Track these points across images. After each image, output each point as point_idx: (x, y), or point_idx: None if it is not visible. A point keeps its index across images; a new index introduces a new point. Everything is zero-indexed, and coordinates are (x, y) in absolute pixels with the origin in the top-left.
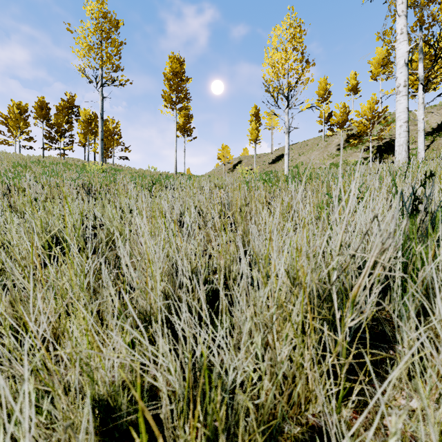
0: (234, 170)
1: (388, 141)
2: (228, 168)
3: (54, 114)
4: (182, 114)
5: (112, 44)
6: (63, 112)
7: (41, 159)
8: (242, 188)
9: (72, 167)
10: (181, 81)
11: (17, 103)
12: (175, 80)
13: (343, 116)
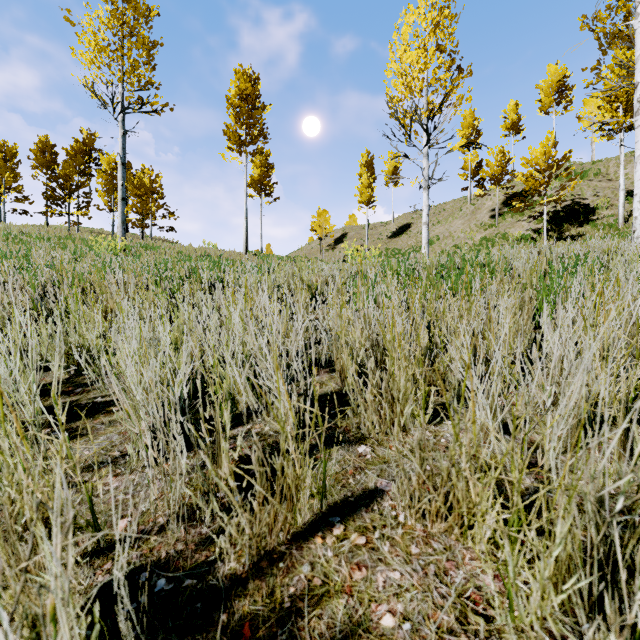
0: (336, 248)
1: (569, 204)
2: (326, 243)
3: (63, 162)
4: (258, 163)
5: (138, 43)
6: (76, 159)
7: (23, 231)
8: (360, 304)
9: (74, 243)
10: (254, 109)
11: (0, 143)
12: (244, 107)
13: (500, 166)
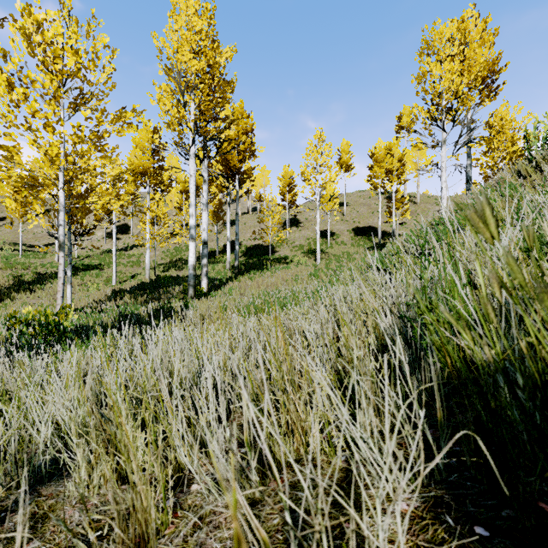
0: None
1: (124, 224)
2: None
3: None
4: None
5: None
6: None
7: None
8: None
9: None
10: None
11: None
12: None
13: None
